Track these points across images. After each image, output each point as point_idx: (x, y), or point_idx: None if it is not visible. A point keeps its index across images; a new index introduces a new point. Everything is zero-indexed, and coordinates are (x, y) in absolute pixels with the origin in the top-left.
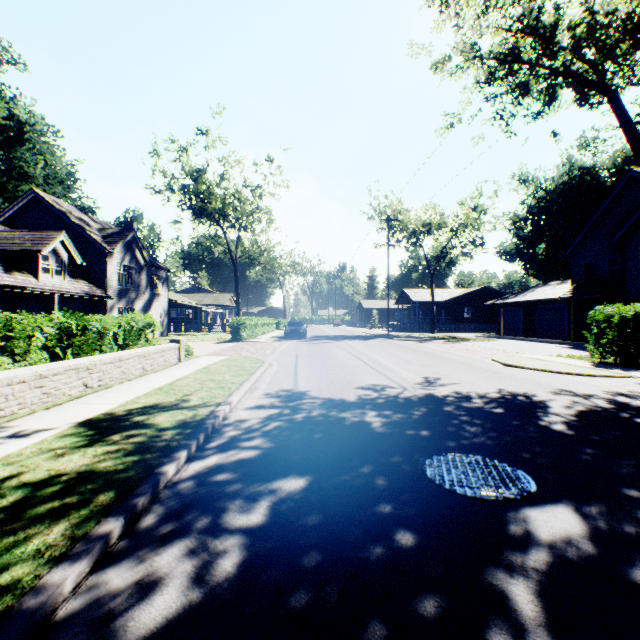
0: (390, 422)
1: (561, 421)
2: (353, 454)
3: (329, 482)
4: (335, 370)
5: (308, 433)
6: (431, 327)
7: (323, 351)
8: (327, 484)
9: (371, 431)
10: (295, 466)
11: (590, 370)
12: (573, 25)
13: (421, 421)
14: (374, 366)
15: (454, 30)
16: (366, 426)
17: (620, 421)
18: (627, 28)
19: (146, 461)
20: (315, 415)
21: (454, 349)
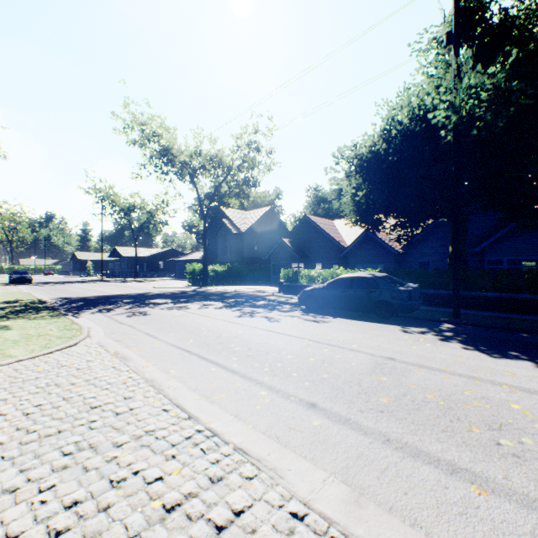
0: (104, 298)
1: (150, 294)
2: (94, 300)
3: (90, 302)
4: (76, 293)
5: (79, 300)
6: (136, 274)
7: (60, 288)
8: (90, 302)
9: (98, 299)
10: (80, 302)
11: (180, 287)
12: (181, 162)
13: (113, 297)
14: (96, 291)
15: (138, 135)
16: (96, 298)
17: (164, 294)
18: (203, 164)
19: (41, 303)
20: (78, 299)
21: (141, 284)
